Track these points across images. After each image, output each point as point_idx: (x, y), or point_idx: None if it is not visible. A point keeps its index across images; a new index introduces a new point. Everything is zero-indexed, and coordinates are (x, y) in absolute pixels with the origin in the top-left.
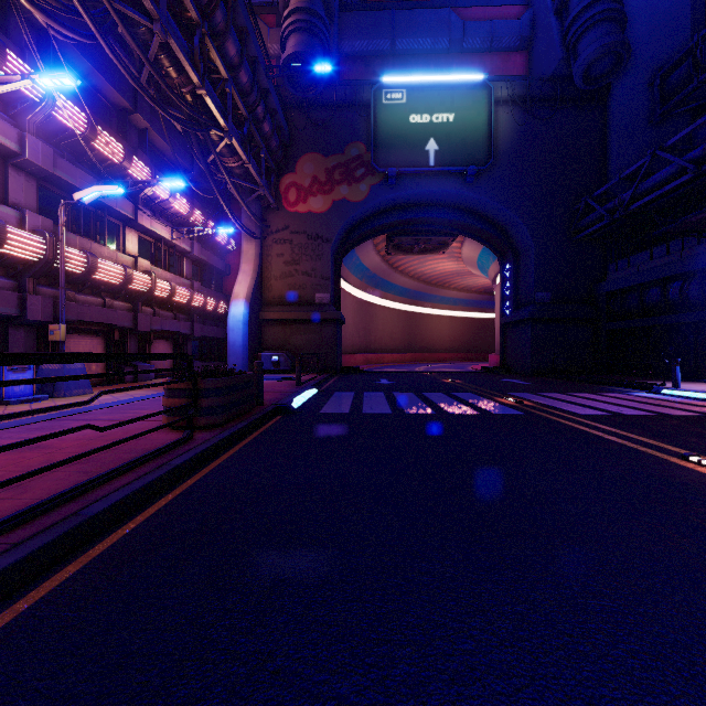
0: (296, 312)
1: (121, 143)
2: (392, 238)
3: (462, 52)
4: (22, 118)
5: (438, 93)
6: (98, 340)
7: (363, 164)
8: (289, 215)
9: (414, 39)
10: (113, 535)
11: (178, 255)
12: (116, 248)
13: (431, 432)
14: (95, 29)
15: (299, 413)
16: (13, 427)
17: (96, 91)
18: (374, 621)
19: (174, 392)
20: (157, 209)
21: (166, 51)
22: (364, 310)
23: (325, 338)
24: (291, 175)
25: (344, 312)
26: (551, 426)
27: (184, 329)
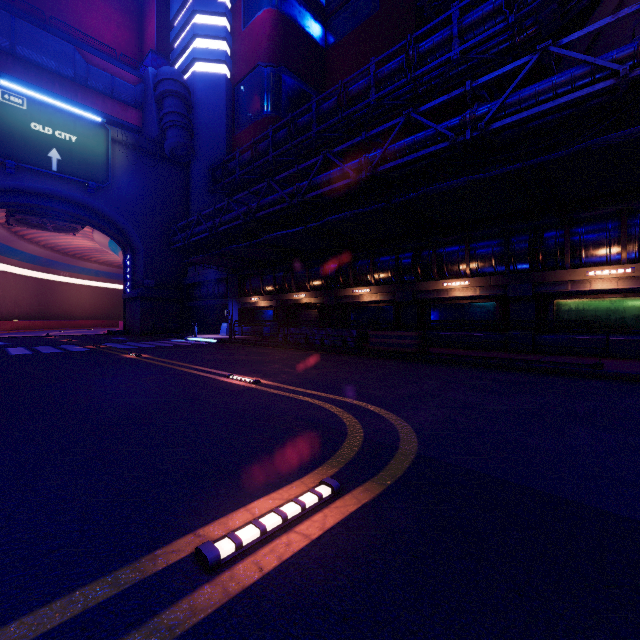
0: None
1: None
2: (13, 214)
3: (87, 87)
4: None
5: (61, 115)
6: None
7: None
8: None
9: (37, 54)
10: None
11: None
12: None
13: (23, 358)
14: None
15: None
16: None
17: None
18: None
19: None
20: None
21: None
22: None
23: None
24: None
25: None
26: (96, 352)
27: None
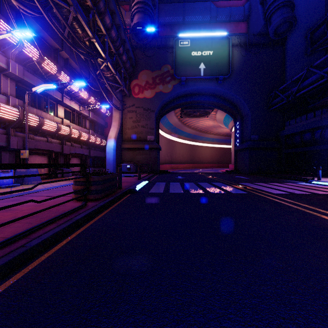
0: (138, 145)
1: (56, 65)
2: (183, 110)
3: (216, 22)
4: (8, 52)
5: (205, 41)
6: (45, 157)
7: (169, 75)
8: (135, 99)
9: (193, 16)
10: (42, 257)
11: (82, 118)
12: (53, 114)
13: (203, 202)
14: (41, 9)
15: (139, 192)
16: (1, 199)
17: (44, 40)
18: (176, 308)
19: (78, 182)
20: (72, 96)
21: (76, 20)
22: (170, 144)
23: (152, 156)
24: (136, 80)
25: (161, 145)
26: (261, 199)
27: (86, 152)
